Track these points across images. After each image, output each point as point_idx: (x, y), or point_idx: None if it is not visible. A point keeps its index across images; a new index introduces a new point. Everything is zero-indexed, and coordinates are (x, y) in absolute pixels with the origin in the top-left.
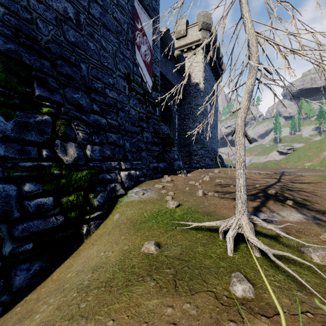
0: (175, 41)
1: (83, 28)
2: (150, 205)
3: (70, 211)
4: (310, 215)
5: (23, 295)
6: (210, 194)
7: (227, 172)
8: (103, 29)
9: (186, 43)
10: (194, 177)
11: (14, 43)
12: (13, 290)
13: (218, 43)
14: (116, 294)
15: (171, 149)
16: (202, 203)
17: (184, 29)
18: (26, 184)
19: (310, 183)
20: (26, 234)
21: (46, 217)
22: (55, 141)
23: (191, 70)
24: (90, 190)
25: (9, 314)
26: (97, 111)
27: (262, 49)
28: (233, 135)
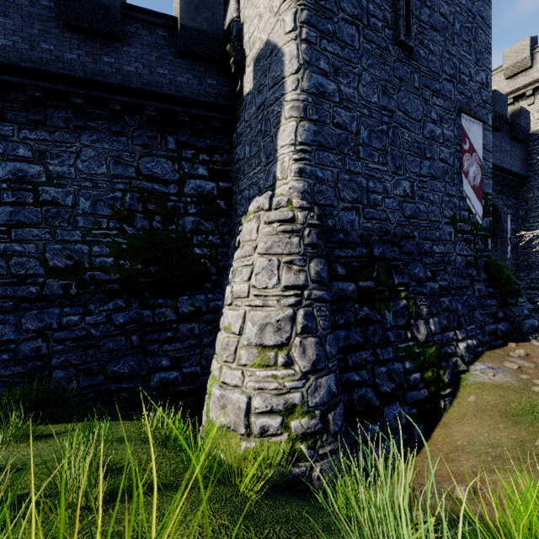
0: (504, 81)
1: (416, 195)
2: (513, 393)
3: (429, 385)
4: None
5: (419, 445)
6: None
7: None
8: (430, 182)
9: (532, 80)
10: None
11: (380, 245)
12: (415, 439)
13: None
14: (535, 467)
15: (517, 301)
16: None
17: (525, 58)
18: (406, 362)
19: None
20: (412, 401)
21: (417, 389)
22: (411, 321)
23: None
24: (438, 365)
25: (422, 454)
26: (429, 277)
27: None
28: None
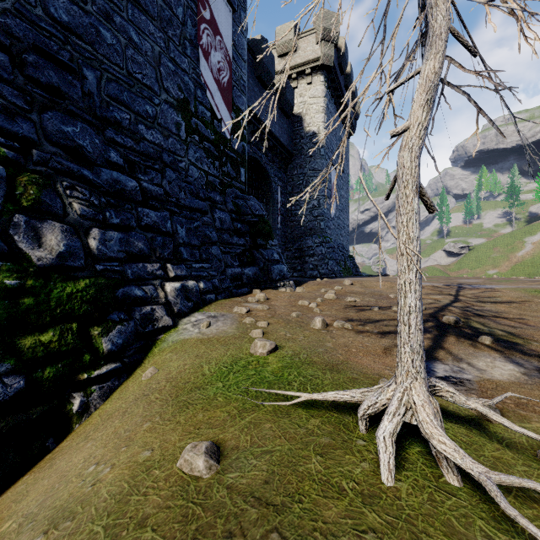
0: (277, 59)
1: None
2: (219, 347)
3: (43, 365)
4: (532, 365)
5: None
6: (337, 325)
7: (366, 285)
8: (132, 8)
9: (296, 64)
10: (308, 293)
11: None
12: None
13: (350, 66)
14: None
15: (268, 243)
16: (321, 343)
17: (291, 40)
18: None
19: (511, 303)
20: None
21: None
22: (13, 217)
23: (304, 110)
24: (96, 319)
25: None
26: (117, 165)
27: (453, 5)
28: (388, 197)
